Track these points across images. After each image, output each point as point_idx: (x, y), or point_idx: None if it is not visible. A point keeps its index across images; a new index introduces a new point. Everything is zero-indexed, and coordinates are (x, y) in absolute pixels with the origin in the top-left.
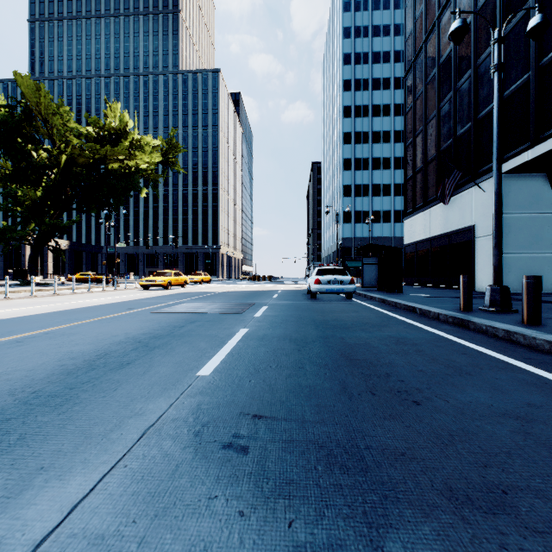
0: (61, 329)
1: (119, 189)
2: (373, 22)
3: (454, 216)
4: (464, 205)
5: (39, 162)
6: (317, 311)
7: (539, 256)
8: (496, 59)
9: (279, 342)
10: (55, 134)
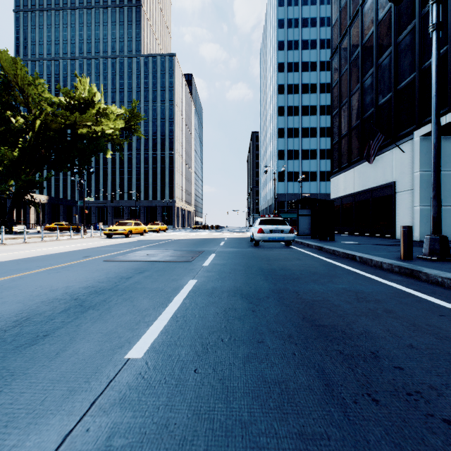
0: (2, 281)
1: (87, 151)
2: (302, 15)
3: (375, 174)
4: (385, 164)
5: (16, 127)
6: (263, 259)
7: None
8: (435, 19)
9: (229, 299)
10: (31, 102)
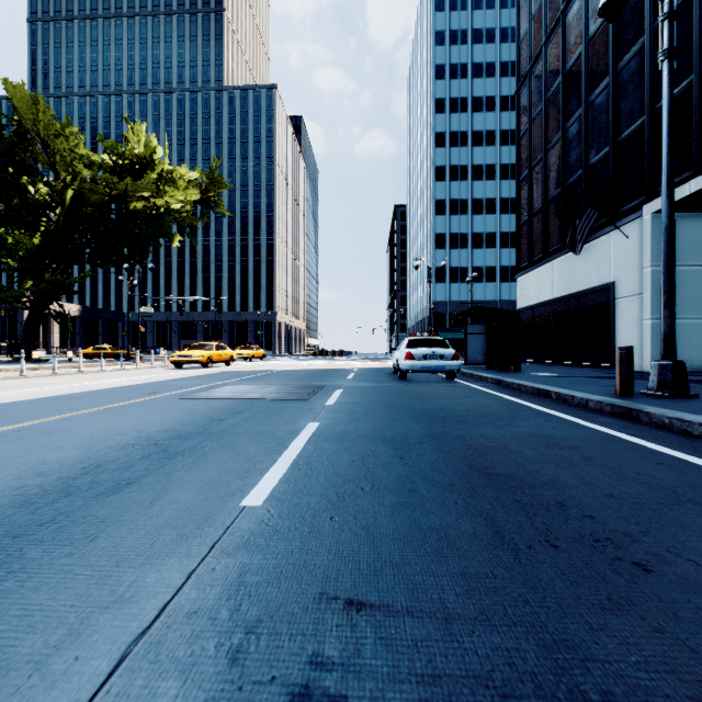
0: (43, 423)
1: (144, 236)
2: (473, 25)
3: (585, 271)
4: (599, 256)
5: (37, 199)
6: (413, 397)
7: (701, 323)
8: (666, 43)
9: (368, 445)
10: (59, 162)
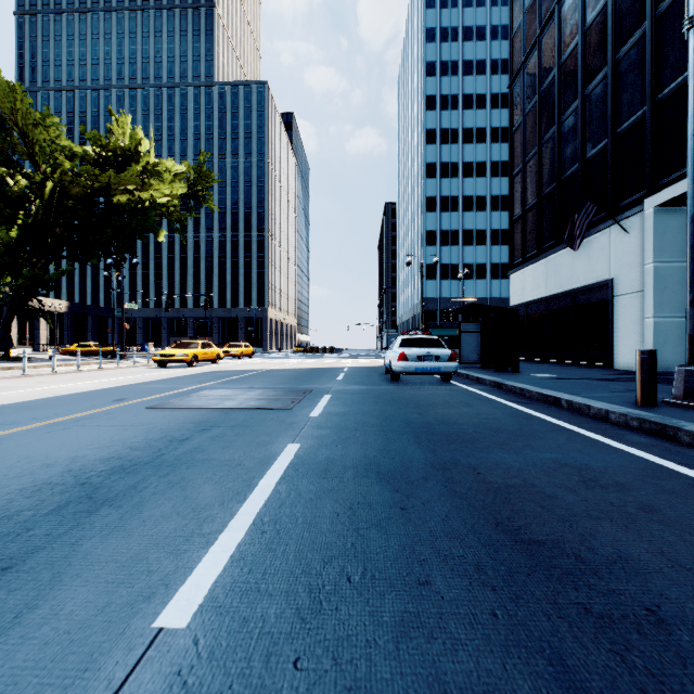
0: None
1: (128, 230)
2: (463, 23)
3: (581, 268)
4: (597, 252)
5: (15, 192)
6: (409, 405)
7: None
8: (693, 9)
9: (358, 483)
10: (38, 153)
